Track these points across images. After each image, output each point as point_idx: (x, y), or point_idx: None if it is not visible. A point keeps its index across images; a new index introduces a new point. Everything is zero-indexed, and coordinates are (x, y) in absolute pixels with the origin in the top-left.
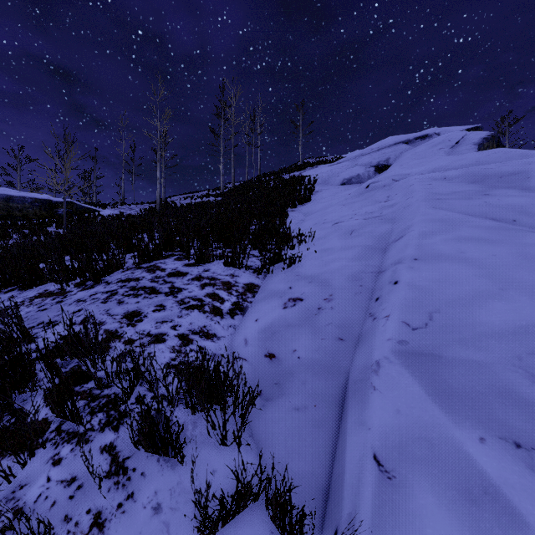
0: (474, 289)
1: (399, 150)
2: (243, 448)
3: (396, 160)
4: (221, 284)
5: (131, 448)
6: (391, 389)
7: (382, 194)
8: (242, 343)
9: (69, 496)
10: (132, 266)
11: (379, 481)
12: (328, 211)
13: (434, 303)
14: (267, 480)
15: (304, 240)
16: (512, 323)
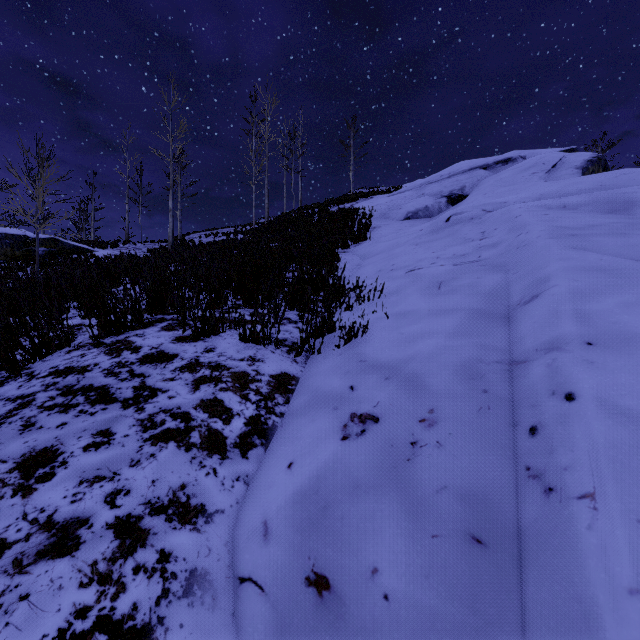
0: None
1: (476, 177)
2: None
3: (475, 189)
4: (229, 379)
5: None
6: None
7: (472, 229)
8: (256, 535)
9: None
10: (88, 341)
11: None
12: (395, 252)
13: None
14: None
15: (367, 296)
16: None
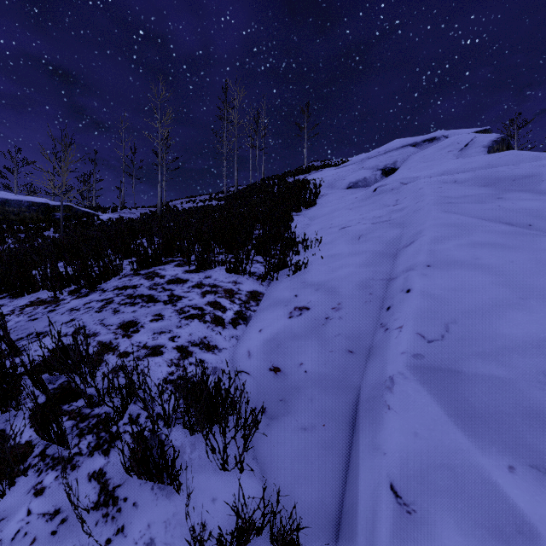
0: (492, 298)
1: (406, 153)
2: (246, 473)
3: (404, 163)
4: (223, 292)
5: (123, 474)
6: (407, 409)
7: (390, 197)
8: (244, 356)
9: (52, 532)
10: (130, 272)
11: (398, 515)
12: (334, 215)
13: (450, 313)
14: (273, 513)
15: (310, 245)
16: (536, 335)
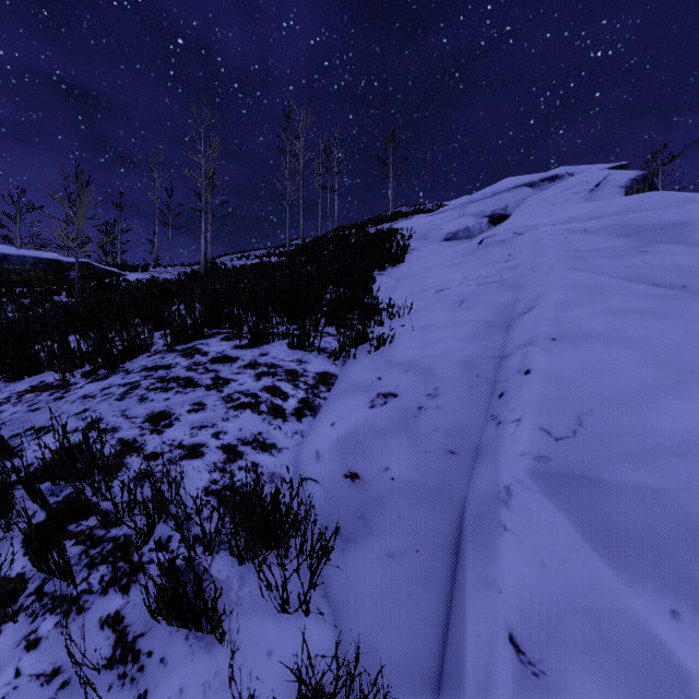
0: (639, 382)
1: (520, 196)
2: (313, 616)
3: (517, 209)
4: (283, 373)
5: (147, 619)
6: (530, 531)
7: (501, 252)
8: (312, 458)
9: None
10: (162, 348)
11: (521, 679)
12: (428, 274)
13: (583, 401)
14: (349, 674)
15: (397, 313)
16: (698, 430)
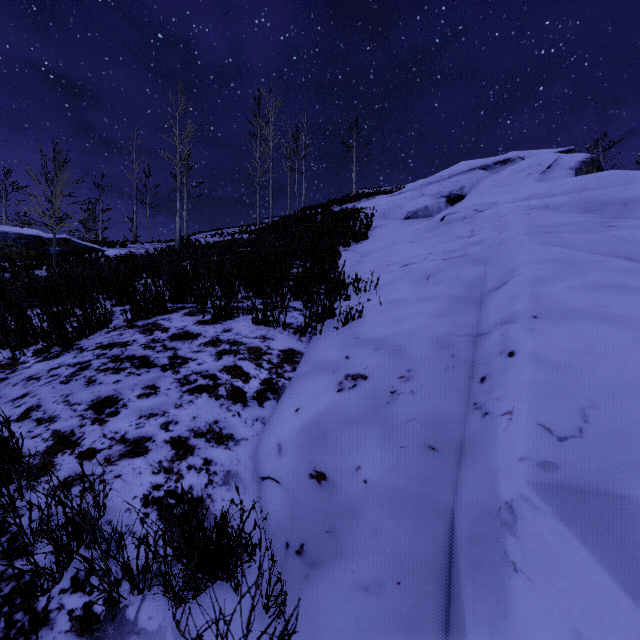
0: None
1: (475, 178)
2: None
3: (473, 189)
4: (246, 352)
5: None
6: (550, 575)
7: (463, 228)
8: (273, 452)
9: None
10: (122, 324)
11: None
12: (392, 249)
13: (583, 390)
14: None
15: (364, 287)
16: None
